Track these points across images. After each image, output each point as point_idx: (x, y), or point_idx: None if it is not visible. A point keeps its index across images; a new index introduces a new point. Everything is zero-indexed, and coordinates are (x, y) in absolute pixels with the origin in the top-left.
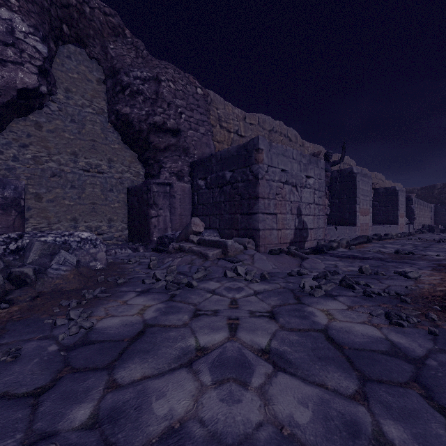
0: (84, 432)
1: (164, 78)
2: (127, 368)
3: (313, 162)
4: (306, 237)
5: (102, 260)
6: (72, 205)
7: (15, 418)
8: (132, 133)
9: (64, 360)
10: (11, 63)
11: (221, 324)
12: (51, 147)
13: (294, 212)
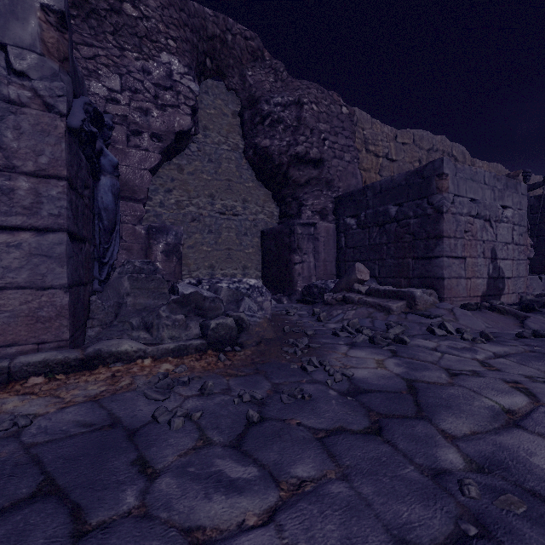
0: (478, 474)
1: (307, 100)
2: (444, 421)
3: (511, 186)
4: (503, 290)
5: (268, 310)
6: (209, 251)
7: (384, 451)
8: (270, 168)
9: (360, 405)
10: (170, 107)
11: (502, 386)
12: (191, 190)
13: (487, 256)
